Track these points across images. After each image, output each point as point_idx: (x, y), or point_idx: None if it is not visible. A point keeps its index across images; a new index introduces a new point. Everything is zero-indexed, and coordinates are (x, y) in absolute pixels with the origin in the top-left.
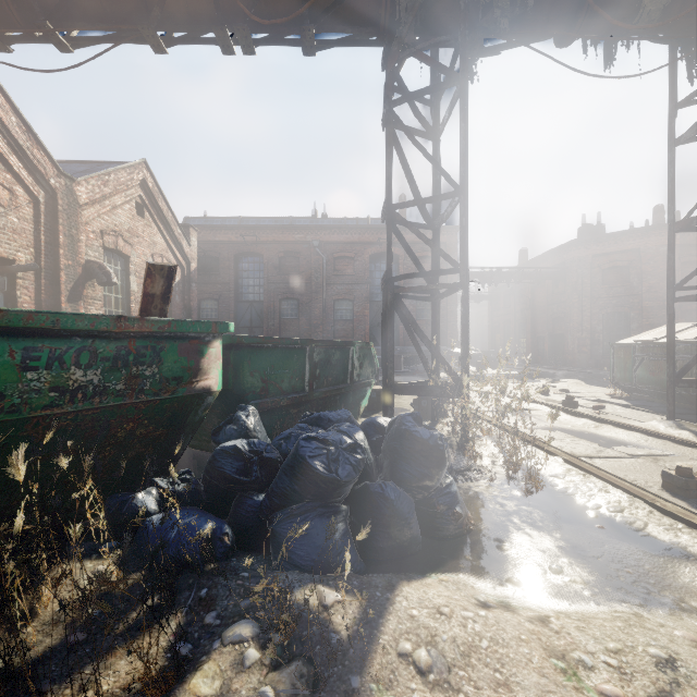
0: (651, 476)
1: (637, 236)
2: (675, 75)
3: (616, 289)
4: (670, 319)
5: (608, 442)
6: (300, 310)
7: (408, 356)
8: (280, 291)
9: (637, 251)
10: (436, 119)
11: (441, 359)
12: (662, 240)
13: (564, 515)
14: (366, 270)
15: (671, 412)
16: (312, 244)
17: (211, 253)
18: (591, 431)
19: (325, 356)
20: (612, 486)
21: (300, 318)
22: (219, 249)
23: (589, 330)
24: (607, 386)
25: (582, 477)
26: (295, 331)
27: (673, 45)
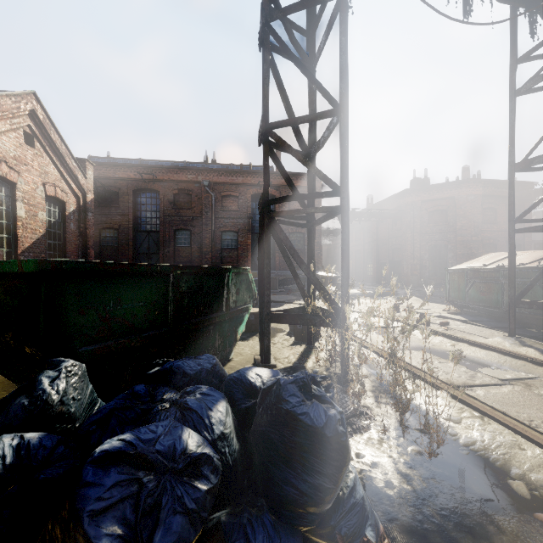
0: (542, 412)
1: (453, 188)
2: (516, 34)
3: (438, 227)
4: (511, 248)
5: (472, 364)
6: (192, 240)
7: (283, 278)
8: (174, 223)
9: (453, 198)
10: (311, 49)
11: (320, 287)
12: (470, 191)
13: (487, 493)
14: (248, 207)
15: (512, 329)
16: (202, 184)
17: (112, 188)
18: (451, 350)
19: (194, 284)
20: (522, 437)
21: (192, 246)
22: (119, 185)
23: (419, 258)
24: (439, 302)
25: (481, 422)
26: (188, 257)
27: (516, 5)
